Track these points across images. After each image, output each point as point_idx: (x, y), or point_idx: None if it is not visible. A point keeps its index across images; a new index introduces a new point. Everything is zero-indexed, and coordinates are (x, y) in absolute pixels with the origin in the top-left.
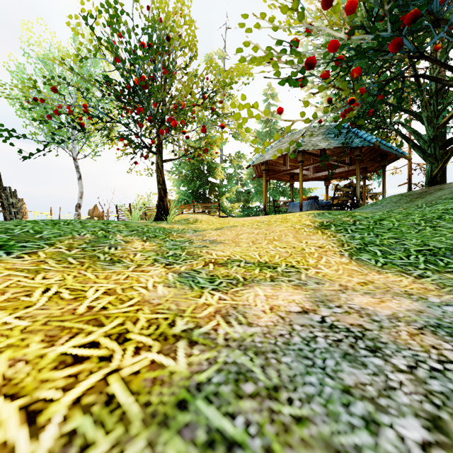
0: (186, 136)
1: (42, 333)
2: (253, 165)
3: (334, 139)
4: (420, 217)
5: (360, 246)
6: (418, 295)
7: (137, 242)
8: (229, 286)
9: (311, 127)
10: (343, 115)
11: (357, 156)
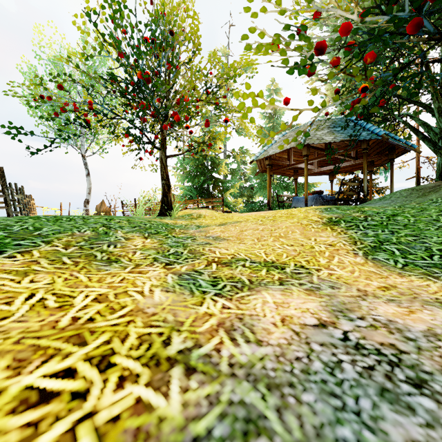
0: (189, 131)
1: (11, 356)
2: (257, 160)
3: (340, 133)
4: (437, 212)
5: (375, 244)
6: None
7: (138, 239)
8: (234, 290)
9: (316, 121)
10: (352, 106)
11: (364, 150)
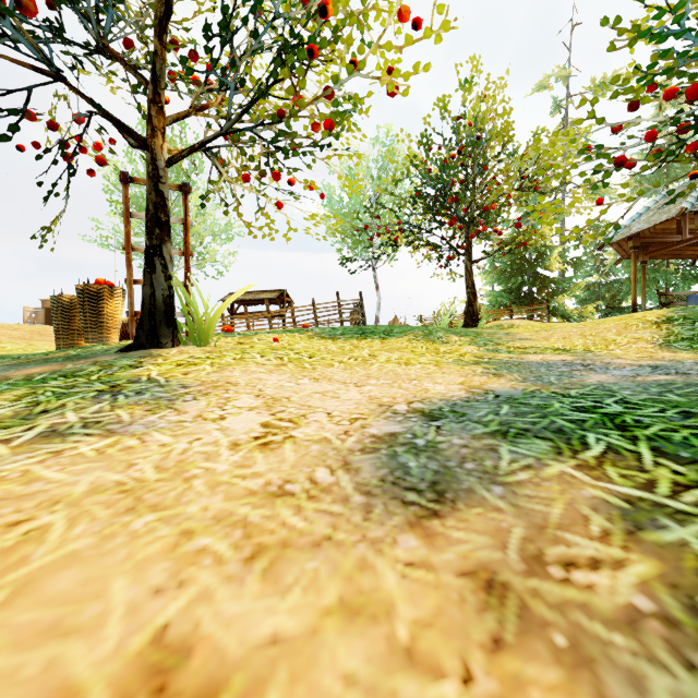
0: (498, 233)
1: (433, 353)
2: (610, 243)
3: None
4: None
5: (689, 337)
6: (679, 360)
7: (454, 337)
8: (520, 354)
9: None
10: None
11: None
